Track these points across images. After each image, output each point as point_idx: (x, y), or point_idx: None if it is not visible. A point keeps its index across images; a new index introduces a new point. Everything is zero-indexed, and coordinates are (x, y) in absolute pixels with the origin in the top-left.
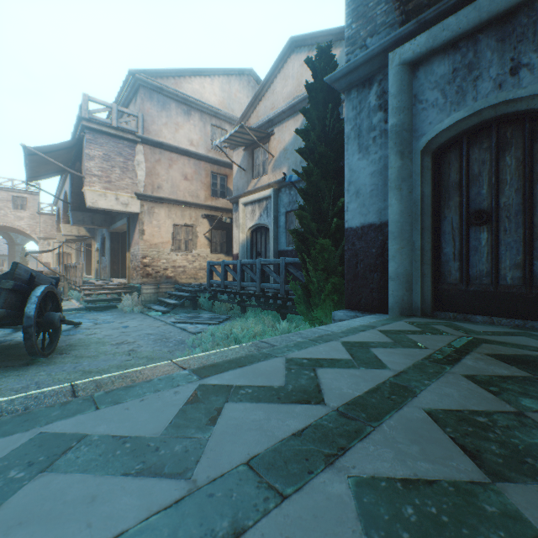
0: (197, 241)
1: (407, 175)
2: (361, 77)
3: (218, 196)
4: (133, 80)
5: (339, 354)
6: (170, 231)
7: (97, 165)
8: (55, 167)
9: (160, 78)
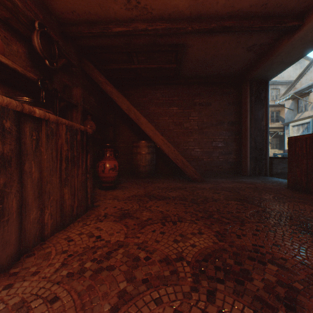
0: None
1: None
2: None
3: (273, 121)
4: None
5: None
6: None
7: None
8: None
9: None
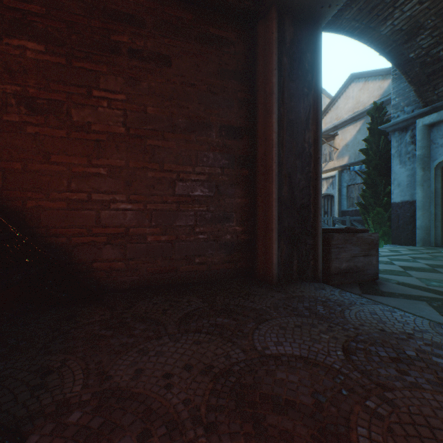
0: None
1: (426, 178)
2: (401, 127)
3: None
4: None
5: (385, 251)
6: None
7: None
8: None
9: None
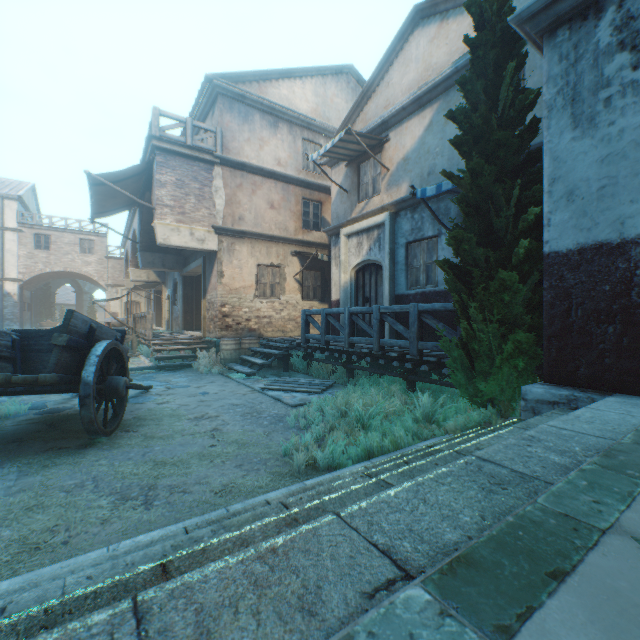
0: (286, 285)
1: None
2: (581, 2)
3: (310, 228)
4: (210, 88)
5: None
6: (253, 273)
7: (168, 193)
8: (123, 200)
9: (242, 84)
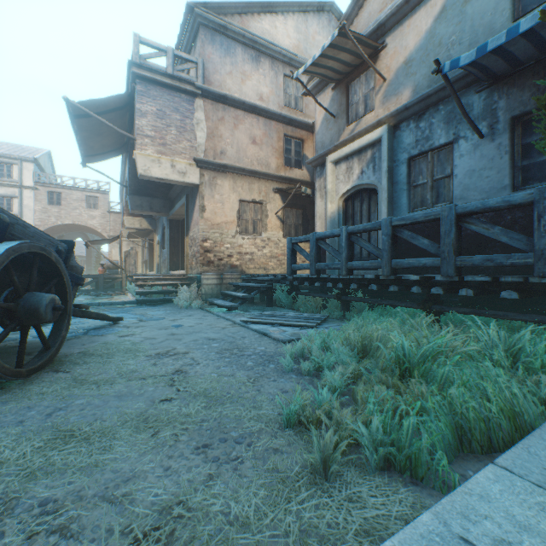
0: (268, 222)
1: None
2: None
3: (291, 165)
4: (191, 19)
5: None
6: (235, 208)
7: (149, 123)
8: (110, 141)
9: (224, 15)
